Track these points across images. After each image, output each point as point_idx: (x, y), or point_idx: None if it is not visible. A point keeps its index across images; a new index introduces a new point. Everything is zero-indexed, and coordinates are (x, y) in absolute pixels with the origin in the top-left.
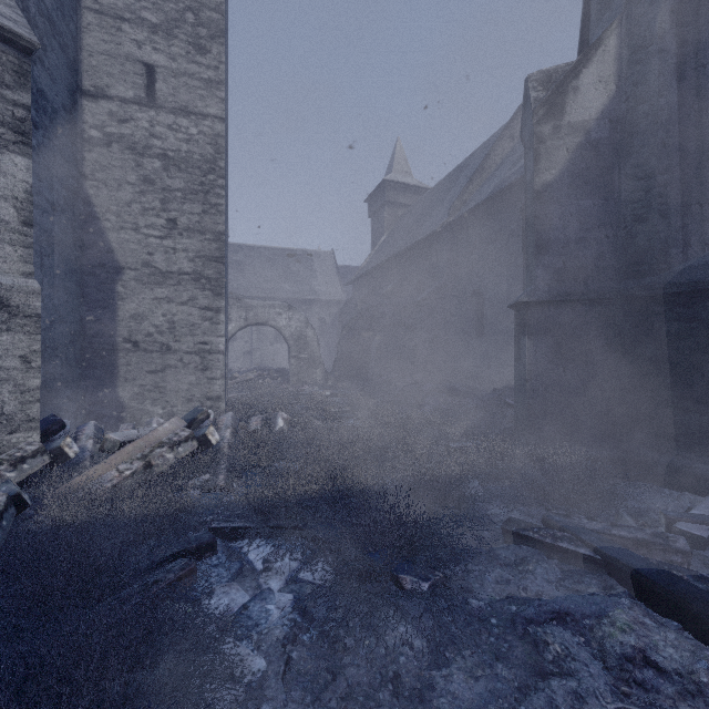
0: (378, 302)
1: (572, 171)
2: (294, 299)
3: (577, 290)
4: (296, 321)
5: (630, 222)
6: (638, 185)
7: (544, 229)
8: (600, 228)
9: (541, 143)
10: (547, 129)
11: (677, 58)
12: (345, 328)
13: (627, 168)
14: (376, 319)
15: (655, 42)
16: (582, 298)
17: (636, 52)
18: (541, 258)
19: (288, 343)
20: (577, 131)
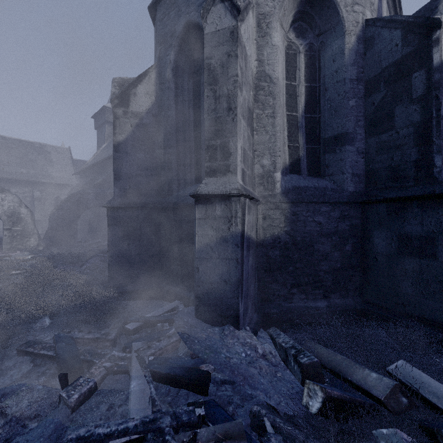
0: (84, 191)
1: (134, 137)
2: (30, 181)
3: (135, 202)
4: (9, 202)
5: (160, 169)
6: (162, 151)
7: (119, 167)
8: (148, 170)
9: (117, 118)
10: (120, 111)
11: (175, 93)
12: (54, 208)
13: (159, 141)
14: (82, 202)
15: (166, 83)
16: (136, 206)
17: (161, 84)
18: (117, 182)
19: (1, 219)
20: (136, 116)
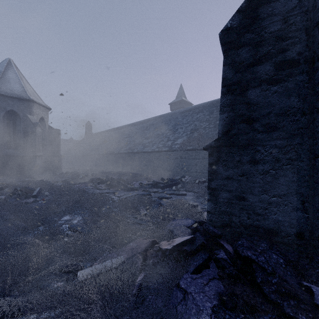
0: None
1: None
2: None
3: None
4: None
5: None
6: None
7: None
8: None
9: None
10: None
11: (3, 123)
12: None
13: None
14: None
15: (1, 120)
16: None
17: None
18: None
19: None
20: None
